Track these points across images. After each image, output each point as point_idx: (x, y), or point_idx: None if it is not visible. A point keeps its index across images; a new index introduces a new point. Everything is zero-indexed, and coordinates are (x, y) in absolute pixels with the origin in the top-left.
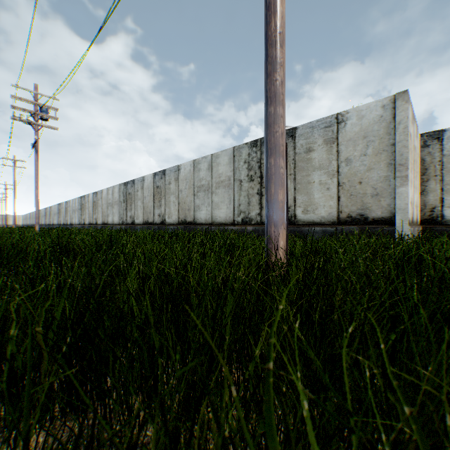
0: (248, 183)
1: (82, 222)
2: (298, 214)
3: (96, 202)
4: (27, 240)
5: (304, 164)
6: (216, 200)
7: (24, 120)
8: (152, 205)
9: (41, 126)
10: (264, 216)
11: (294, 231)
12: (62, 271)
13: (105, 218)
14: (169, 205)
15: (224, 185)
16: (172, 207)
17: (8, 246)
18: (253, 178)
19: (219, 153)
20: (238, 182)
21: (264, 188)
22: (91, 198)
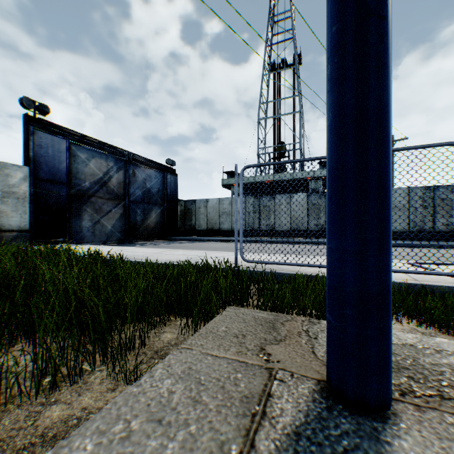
0: None
1: None
2: None
3: None
4: None
5: None
6: None
7: None
8: None
9: None
10: None
11: None
12: None
13: None
14: None
15: None
16: None
17: None
18: None
19: None
20: None
21: None
22: None
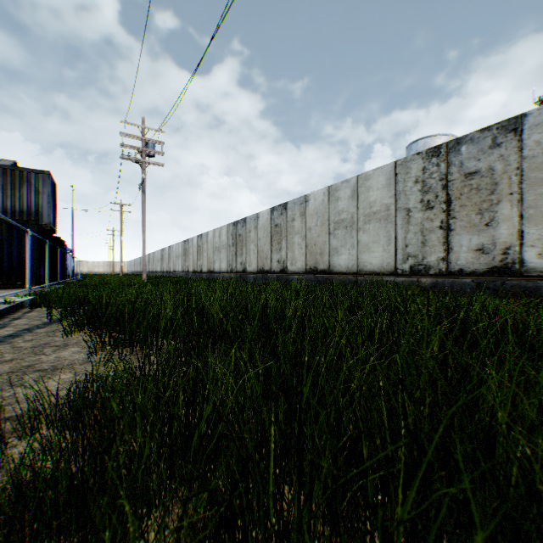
0: (422, 212)
1: (185, 269)
2: (528, 259)
3: (201, 247)
4: (144, 295)
5: (541, 173)
6: (364, 239)
7: (131, 158)
8: (269, 249)
9: (148, 163)
10: (454, 262)
11: (518, 287)
12: (301, 430)
13: (210, 265)
14: (292, 248)
15: (379, 218)
16: (297, 250)
17: (124, 304)
18: (431, 204)
19: (369, 173)
20: (404, 212)
21: (454, 218)
22: (194, 242)
